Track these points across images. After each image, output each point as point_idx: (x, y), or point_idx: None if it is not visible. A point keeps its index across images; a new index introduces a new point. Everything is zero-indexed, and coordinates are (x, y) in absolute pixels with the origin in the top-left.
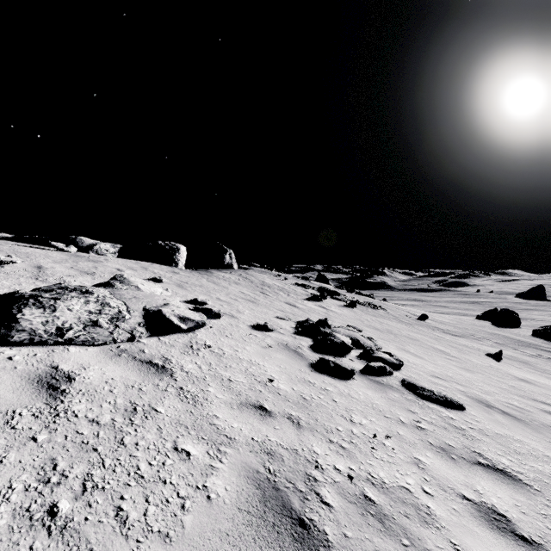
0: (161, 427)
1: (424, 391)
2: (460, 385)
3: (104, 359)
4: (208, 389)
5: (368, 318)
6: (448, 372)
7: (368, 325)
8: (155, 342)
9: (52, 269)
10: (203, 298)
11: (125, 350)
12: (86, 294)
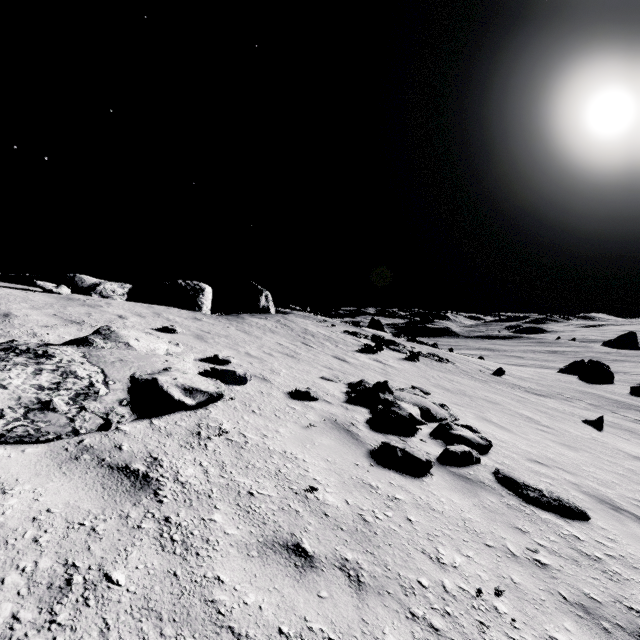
0: (109, 624)
1: (528, 490)
2: (568, 473)
3: (47, 468)
4: (213, 517)
5: (435, 375)
6: (547, 451)
7: (436, 385)
8: (143, 428)
9: (23, 318)
10: (227, 353)
11: (89, 448)
12: (41, 359)
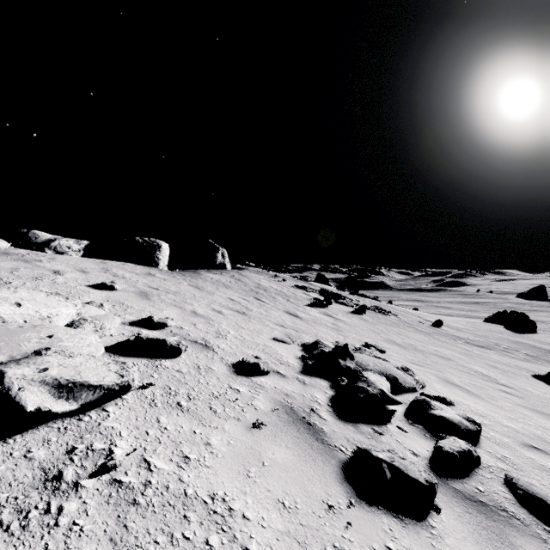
0: None
1: None
2: None
3: None
4: None
5: (383, 329)
6: (531, 426)
7: (387, 340)
8: None
9: None
10: (169, 313)
11: None
12: None
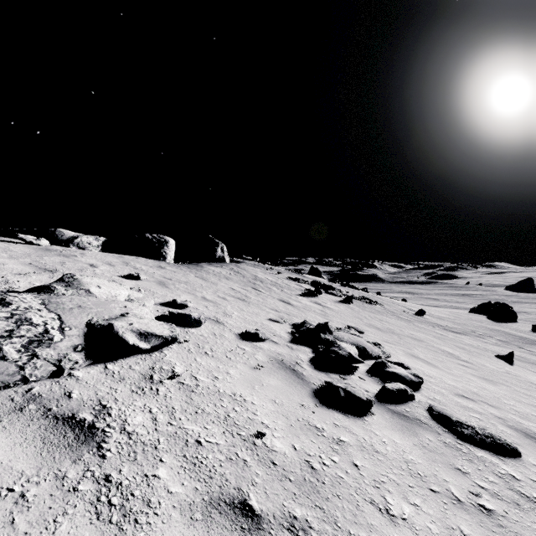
0: None
1: (462, 427)
2: (492, 407)
3: None
4: (157, 472)
5: (367, 316)
6: (471, 386)
7: (368, 324)
8: (96, 374)
9: None
10: (186, 298)
11: (37, 397)
12: None
